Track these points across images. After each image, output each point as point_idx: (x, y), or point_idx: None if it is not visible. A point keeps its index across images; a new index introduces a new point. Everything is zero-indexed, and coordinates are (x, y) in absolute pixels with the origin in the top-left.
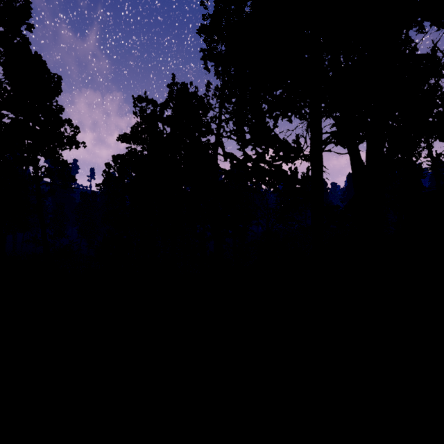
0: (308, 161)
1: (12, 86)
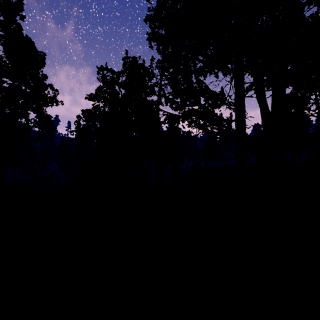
0: (230, 108)
1: (10, 60)
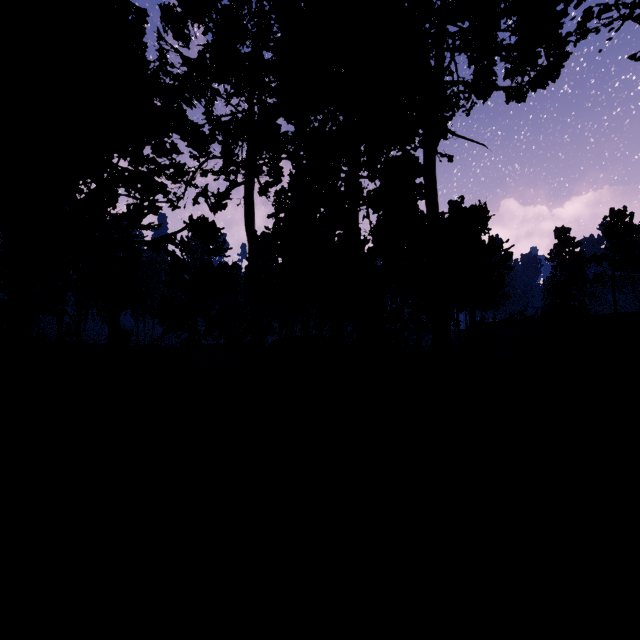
0: None
1: None
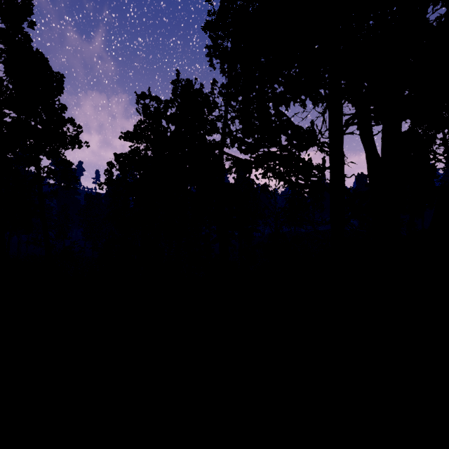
0: (323, 151)
1: (14, 84)
